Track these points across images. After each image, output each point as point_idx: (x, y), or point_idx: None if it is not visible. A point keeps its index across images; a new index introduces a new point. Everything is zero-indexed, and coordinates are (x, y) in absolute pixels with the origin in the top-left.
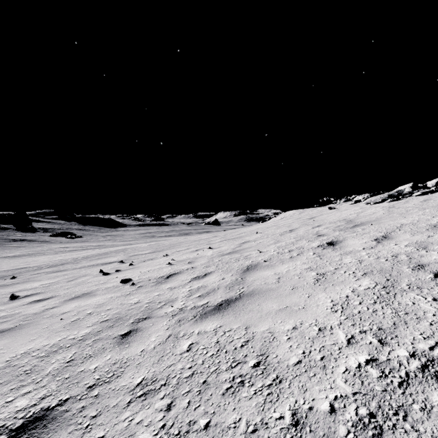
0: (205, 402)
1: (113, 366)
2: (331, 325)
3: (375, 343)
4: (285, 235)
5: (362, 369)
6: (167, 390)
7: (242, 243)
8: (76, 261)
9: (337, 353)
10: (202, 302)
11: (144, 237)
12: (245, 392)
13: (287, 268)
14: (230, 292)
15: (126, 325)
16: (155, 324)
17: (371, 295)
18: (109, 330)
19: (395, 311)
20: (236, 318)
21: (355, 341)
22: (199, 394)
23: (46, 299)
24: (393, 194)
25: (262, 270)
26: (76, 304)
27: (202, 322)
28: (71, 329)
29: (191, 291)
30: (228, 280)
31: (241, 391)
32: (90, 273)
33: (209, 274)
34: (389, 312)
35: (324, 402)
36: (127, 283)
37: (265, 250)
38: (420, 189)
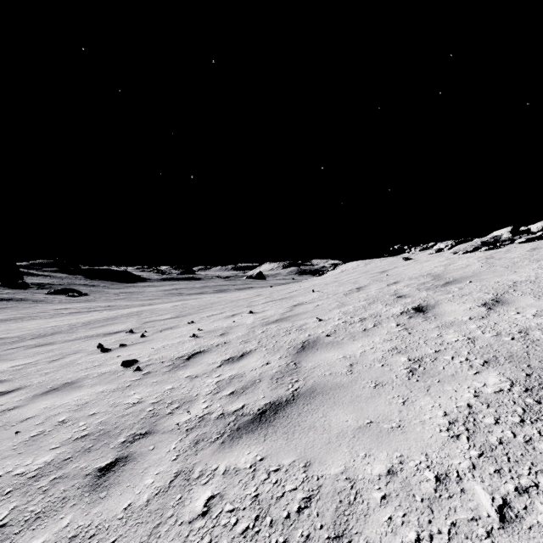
0: None
1: None
2: (457, 469)
3: None
4: (352, 295)
5: None
6: None
7: (294, 306)
8: (72, 329)
9: None
10: (234, 405)
11: (169, 295)
12: None
13: (362, 348)
14: (279, 388)
15: (112, 447)
16: (157, 446)
17: (510, 405)
18: (83, 457)
19: None
20: (288, 442)
21: (515, 516)
22: None
23: (10, 392)
24: (488, 241)
25: (324, 350)
26: (48, 402)
27: (233, 448)
28: (24, 453)
29: (221, 383)
30: (276, 367)
31: None
32: (85, 348)
33: (247, 354)
34: None
35: None
36: (130, 367)
37: (327, 318)
38: (522, 234)
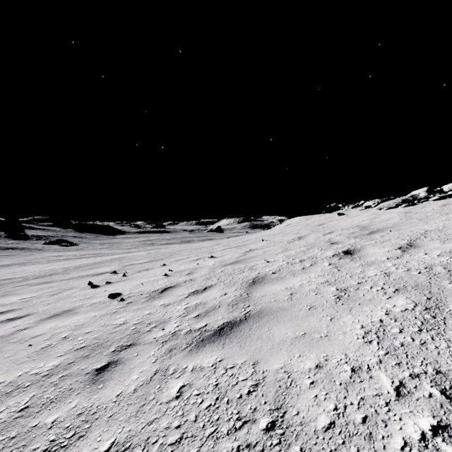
0: None
1: (77, 419)
2: (368, 363)
3: (437, 396)
4: (294, 242)
5: (430, 445)
6: None
7: (247, 251)
8: (66, 271)
9: (385, 411)
10: (199, 324)
11: (144, 245)
12: None
13: (300, 282)
14: (234, 312)
15: (105, 355)
16: (140, 353)
17: (412, 319)
18: (83, 361)
19: None
20: (241, 348)
21: (407, 392)
22: None
23: (21, 317)
24: (408, 199)
25: (271, 284)
26: (52, 324)
27: (199, 353)
28: (37, 359)
29: (188, 309)
30: (232, 296)
31: None
32: (78, 285)
33: (209, 287)
34: (444, 345)
35: None
36: (116, 298)
37: (273, 260)
38: (436, 193)
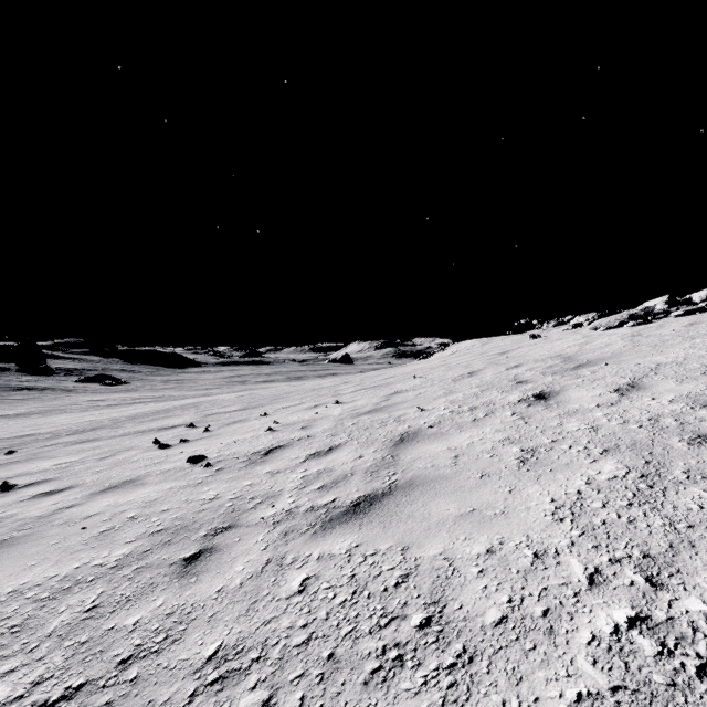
0: (333, 698)
1: (168, 620)
2: (556, 547)
3: (641, 584)
4: (462, 381)
5: (623, 638)
6: (262, 671)
7: (391, 394)
8: (116, 423)
9: (573, 603)
10: (325, 498)
11: (230, 384)
12: (406, 680)
13: (470, 439)
14: (374, 481)
15: (194, 540)
16: (243, 538)
17: (621, 490)
18: (164, 549)
19: (670, 521)
20: (385, 530)
21: (603, 580)
22: (321, 682)
23: (61, 491)
24: (638, 314)
25: (426, 442)
26: (110, 500)
27: (326, 537)
28: (98, 547)
29: (307, 478)
30: (370, 460)
31: (398, 677)
32: (138, 445)
33: (336, 447)
34: (659, 523)
35: (557, 705)
36: (199, 463)
37: (430, 407)
38: (681, 305)
